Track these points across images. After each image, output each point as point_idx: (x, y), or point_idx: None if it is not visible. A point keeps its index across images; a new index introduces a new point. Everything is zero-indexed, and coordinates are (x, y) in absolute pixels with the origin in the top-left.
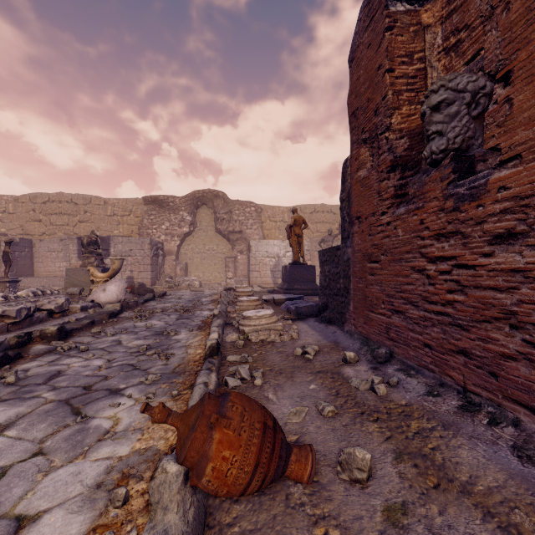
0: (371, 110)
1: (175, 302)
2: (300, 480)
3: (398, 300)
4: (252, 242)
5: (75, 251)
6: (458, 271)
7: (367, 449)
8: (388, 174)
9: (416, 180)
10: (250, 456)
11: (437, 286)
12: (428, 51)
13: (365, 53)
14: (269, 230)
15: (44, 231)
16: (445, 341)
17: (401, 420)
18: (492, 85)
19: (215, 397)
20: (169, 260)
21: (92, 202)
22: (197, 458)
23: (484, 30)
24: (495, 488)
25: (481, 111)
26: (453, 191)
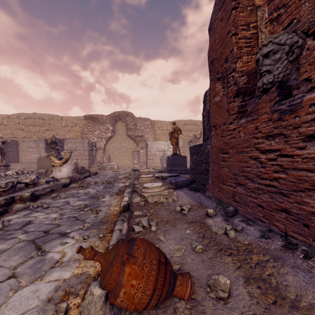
0: (223, 59)
1: (103, 178)
2: (183, 298)
3: (240, 177)
4: (148, 142)
5: (43, 147)
6: (281, 158)
7: (226, 275)
8: (234, 98)
9: (252, 102)
10: (150, 283)
11: (267, 168)
12: (259, 22)
13: (219, 25)
14: (159, 135)
15: (25, 135)
16: (272, 203)
17: (246, 254)
18: (302, 41)
19: (126, 242)
20: (99, 153)
21: (53, 118)
22: (114, 285)
23: (296, 7)
24: (314, 304)
25: (295, 57)
26: (278, 108)
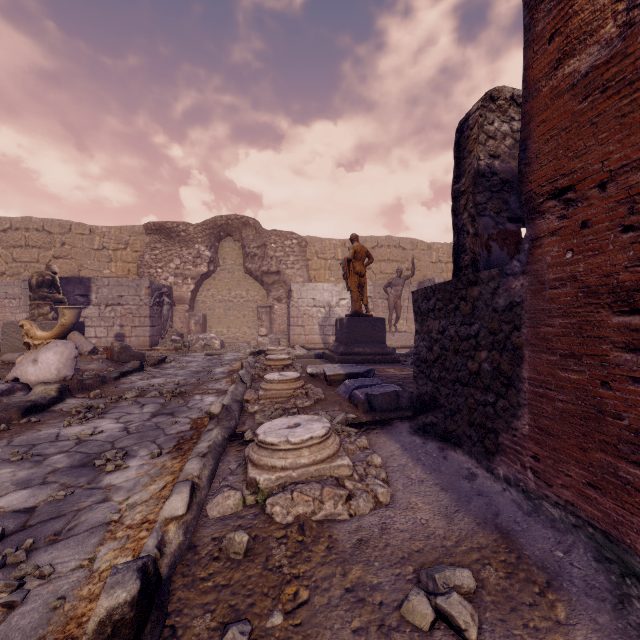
0: None
1: (173, 374)
2: None
3: None
4: (293, 286)
5: None
6: None
7: None
8: None
9: None
10: None
11: None
12: None
13: None
14: (317, 270)
15: (4, 270)
16: None
17: None
18: None
19: None
20: (179, 310)
21: (72, 231)
22: None
23: None
24: None
25: None
26: None
